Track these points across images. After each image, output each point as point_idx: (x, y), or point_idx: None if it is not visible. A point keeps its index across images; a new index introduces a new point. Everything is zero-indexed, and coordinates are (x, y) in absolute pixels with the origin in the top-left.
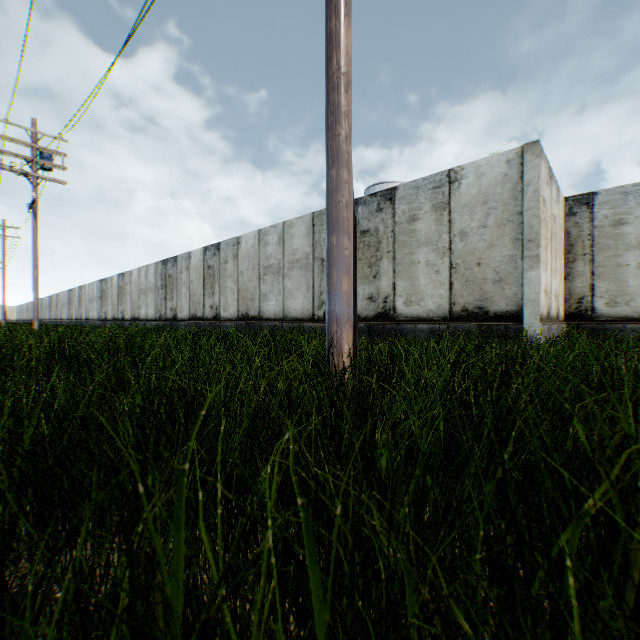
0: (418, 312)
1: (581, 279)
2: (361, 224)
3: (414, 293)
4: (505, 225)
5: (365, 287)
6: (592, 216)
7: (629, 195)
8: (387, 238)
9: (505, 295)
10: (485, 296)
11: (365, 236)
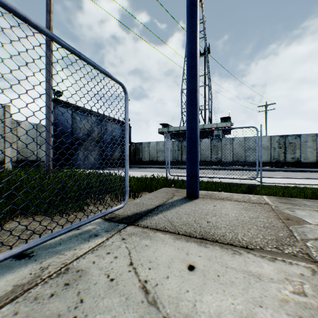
0: None
1: None
2: None
3: None
4: None
5: None
6: None
7: None
8: None
9: None
10: None
11: None
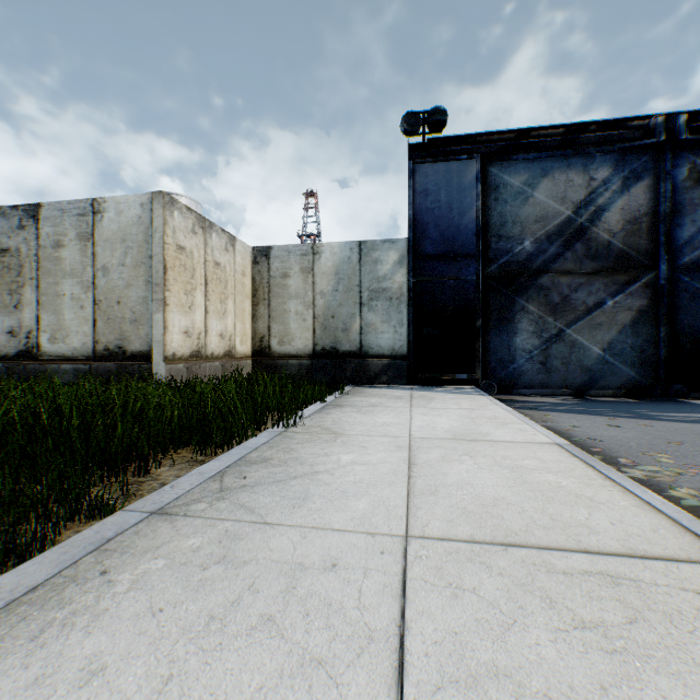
0: (64, 350)
1: (263, 321)
2: (1, 240)
3: (60, 329)
4: (141, 266)
5: (6, 318)
6: (270, 267)
7: (292, 254)
8: (32, 262)
9: (141, 335)
10: (125, 335)
11: (6, 256)
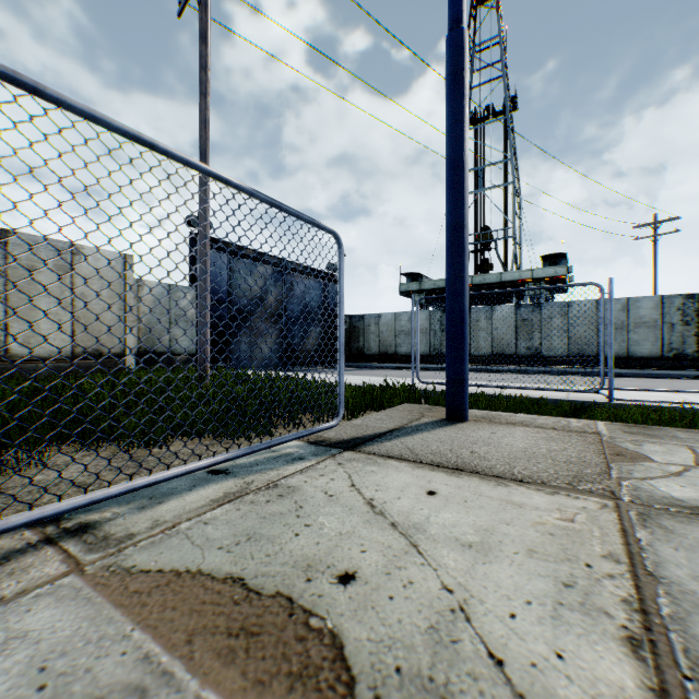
0: (41, 353)
1: None
2: None
3: (36, 336)
4: (115, 298)
5: None
6: None
7: None
8: None
9: (115, 343)
10: (102, 342)
11: None
